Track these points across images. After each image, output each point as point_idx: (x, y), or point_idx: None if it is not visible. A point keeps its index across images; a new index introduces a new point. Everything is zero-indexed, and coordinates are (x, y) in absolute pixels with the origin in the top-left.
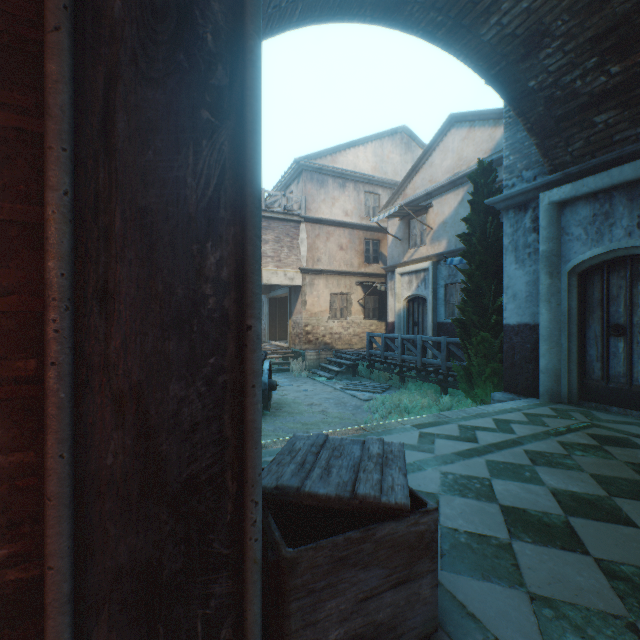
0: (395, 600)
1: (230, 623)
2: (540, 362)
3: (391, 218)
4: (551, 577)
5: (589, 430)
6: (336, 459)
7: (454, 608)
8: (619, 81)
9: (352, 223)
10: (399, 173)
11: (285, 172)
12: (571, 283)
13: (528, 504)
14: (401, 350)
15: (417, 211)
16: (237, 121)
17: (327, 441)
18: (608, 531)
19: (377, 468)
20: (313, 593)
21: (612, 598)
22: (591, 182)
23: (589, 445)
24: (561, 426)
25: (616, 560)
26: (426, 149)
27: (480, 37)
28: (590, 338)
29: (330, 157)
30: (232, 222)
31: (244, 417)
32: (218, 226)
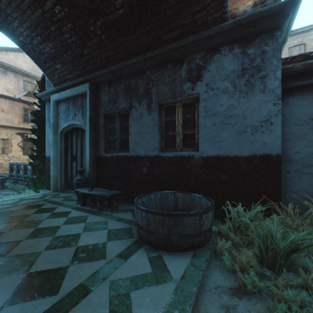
0: None
1: None
2: (51, 173)
3: (36, 98)
4: None
5: (35, 203)
6: None
7: None
8: (55, 52)
9: (12, 97)
10: None
11: None
12: (62, 138)
13: None
14: (24, 172)
15: None
16: None
17: None
18: None
19: None
20: None
21: None
22: (63, 94)
23: (12, 211)
24: (24, 203)
25: None
26: None
27: None
28: (69, 162)
29: None
30: None
31: None
32: None
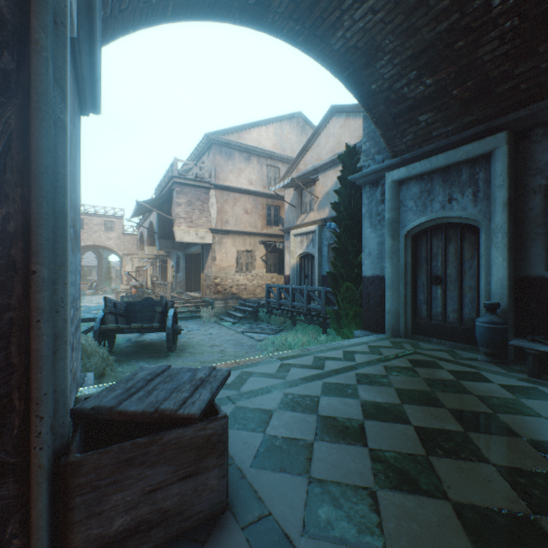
0: (183, 490)
1: (18, 520)
2: (386, 305)
3: (287, 188)
4: (332, 465)
5: (410, 356)
6: (164, 384)
7: (247, 494)
8: (432, 91)
9: (256, 191)
10: (296, 151)
11: (197, 144)
12: (407, 244)
13: (340, 413)
14: (292, 298)
15: (307, 183)
16: (25, 100)
17: (167, 370)
18: (388, 428)
19: (191, 388)
20: (98, 489)
21: (368, 475)
22: (418, 166)
23: (405, 367)
24: (391, 354)
25: (384, 449)
26: (314, 132)
27: (331, 46)
28: (420, 286)
29: (237, 134)
30: (20, 184)
31: (31, 347)
32: (5, 187)
